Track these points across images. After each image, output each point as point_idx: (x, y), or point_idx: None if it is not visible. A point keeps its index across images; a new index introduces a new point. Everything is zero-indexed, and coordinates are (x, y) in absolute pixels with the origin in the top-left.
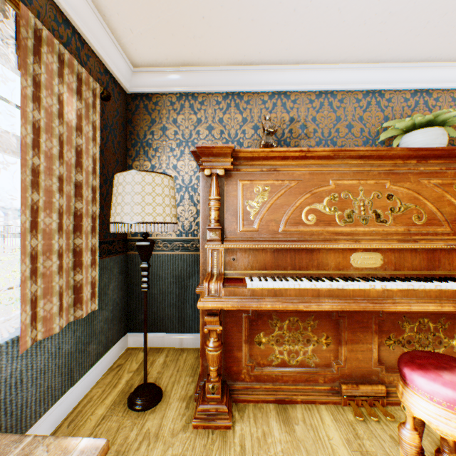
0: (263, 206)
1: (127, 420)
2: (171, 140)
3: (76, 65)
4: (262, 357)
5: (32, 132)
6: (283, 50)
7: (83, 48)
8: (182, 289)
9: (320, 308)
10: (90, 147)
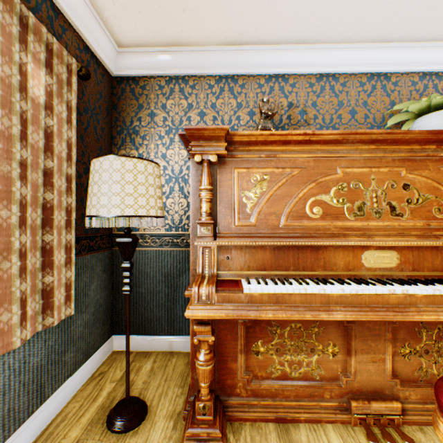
0: (262, 198)
1: None
2: (160, 127)
3: (45, 32)
4: (260, 368)
5: None
6: (282, 27)
7: (57, 18)
8: (172, 288)
9: (331, 318)
10: (64, 129)
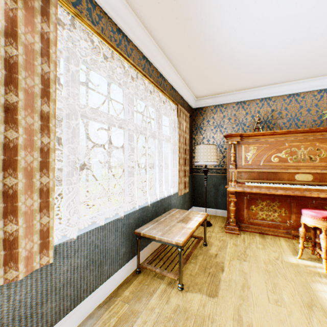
0: (253, 155)
1: (201, 227)
2: (211, 126)
3: (185, 111)
4: (253, 215)
5: (179, 137)
6: (266, 82)
7: (183, 102)
8: (216, 190)
9: (276, 193)
10: (187, 136)
